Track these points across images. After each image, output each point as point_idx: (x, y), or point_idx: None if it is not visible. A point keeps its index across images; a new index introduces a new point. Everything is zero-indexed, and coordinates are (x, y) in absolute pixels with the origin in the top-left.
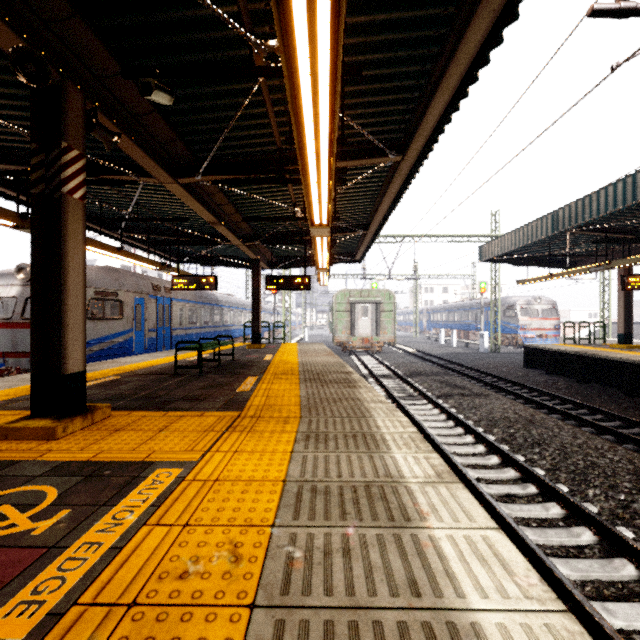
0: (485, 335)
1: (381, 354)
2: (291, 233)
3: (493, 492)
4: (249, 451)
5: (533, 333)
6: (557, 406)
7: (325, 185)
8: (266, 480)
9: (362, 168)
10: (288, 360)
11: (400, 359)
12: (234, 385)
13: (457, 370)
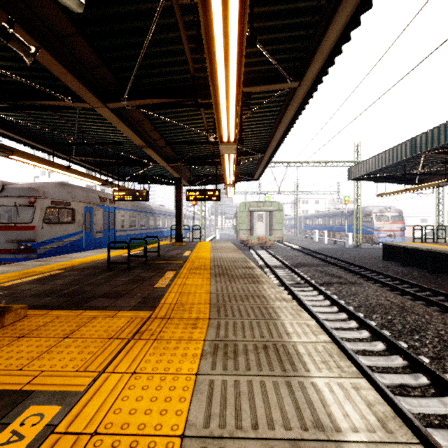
0: (350, 235)
1: (272, 249)
2: (205, 156)
3: (388, 382)
4: (149, 372)
5: (385, 233)
6: (418, 293)
7: (233, 95)
8: (159, 434)
9: (263, 97)
10: (202, 256)
11: (287, 253)
12: (154, 280)
13: (332, 262)
